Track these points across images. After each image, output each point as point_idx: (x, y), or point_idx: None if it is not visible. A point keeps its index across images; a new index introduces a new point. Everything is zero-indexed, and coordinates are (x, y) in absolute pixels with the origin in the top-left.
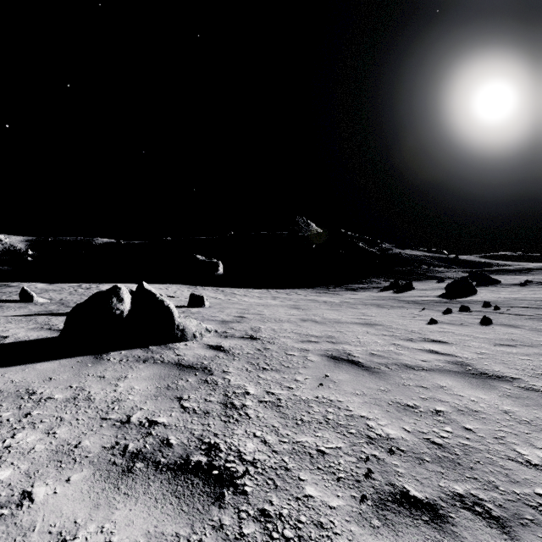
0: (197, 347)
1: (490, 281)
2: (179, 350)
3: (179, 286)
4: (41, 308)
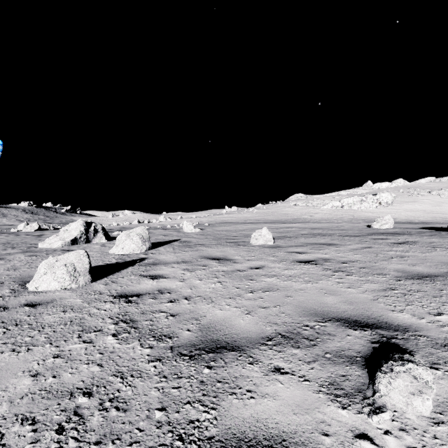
0: None
1: None
2: None
3: None
4: (201, 241)
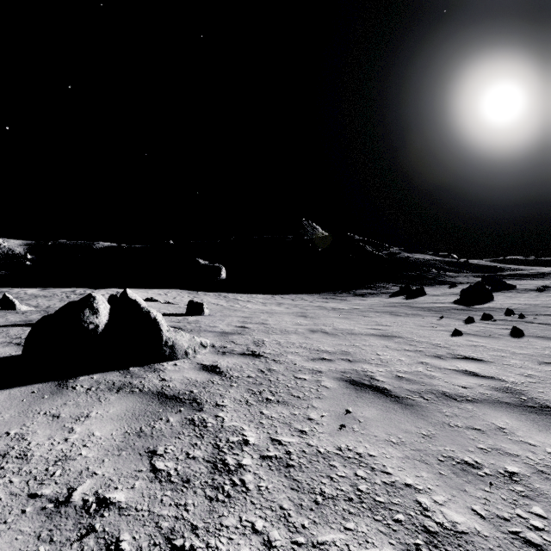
0: (188, 368)
1: (505, 286)
2: (166, 372)
3: (179, 292)
4: (21, 317)
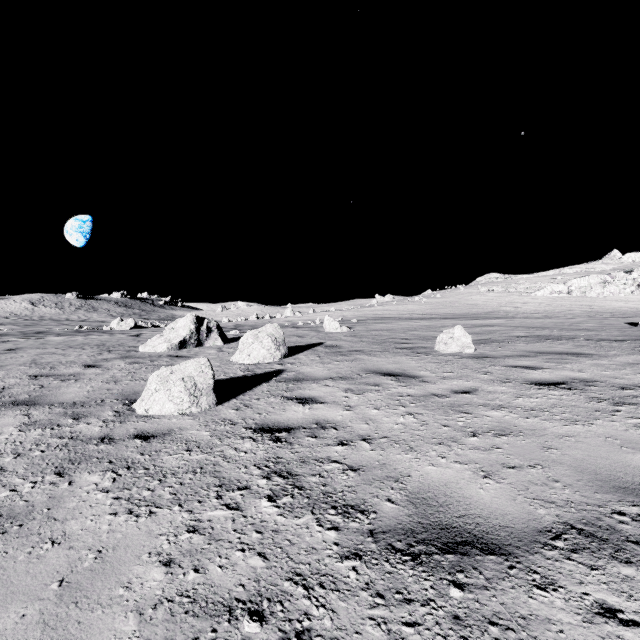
0: None
1: None
2: None
3: None
4: (357, 346)
